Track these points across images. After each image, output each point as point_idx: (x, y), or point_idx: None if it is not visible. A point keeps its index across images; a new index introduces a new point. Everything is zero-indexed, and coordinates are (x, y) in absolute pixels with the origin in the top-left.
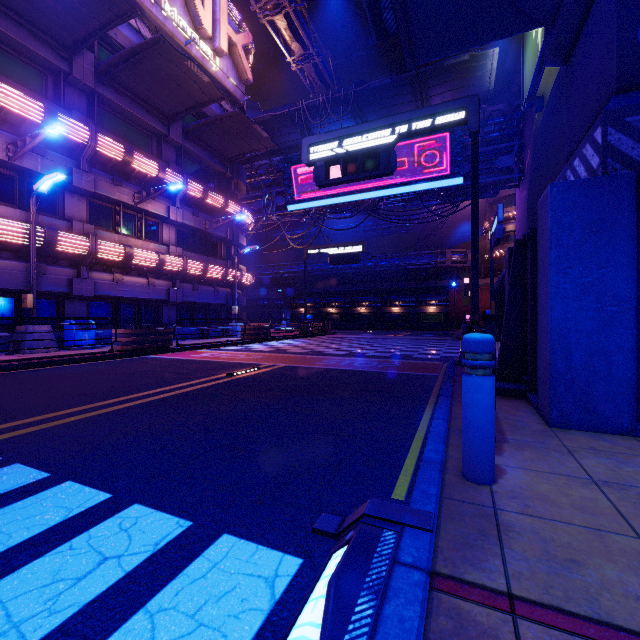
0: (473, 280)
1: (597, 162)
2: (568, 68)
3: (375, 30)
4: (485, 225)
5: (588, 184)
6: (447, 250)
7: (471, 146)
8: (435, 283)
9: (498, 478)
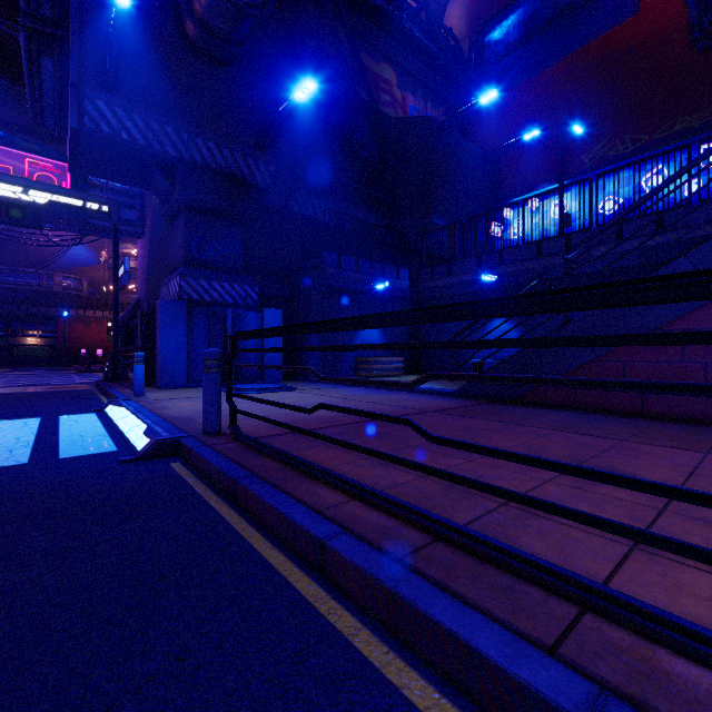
0: (115, 324)
1: (178, 290)
2: (171, 228)
3: (34, 119)
4: (104, 254)
5: (174, 302)
6: (57, 273)
7: (114, 233)
8: (38, 309)
9: (146, 396)
